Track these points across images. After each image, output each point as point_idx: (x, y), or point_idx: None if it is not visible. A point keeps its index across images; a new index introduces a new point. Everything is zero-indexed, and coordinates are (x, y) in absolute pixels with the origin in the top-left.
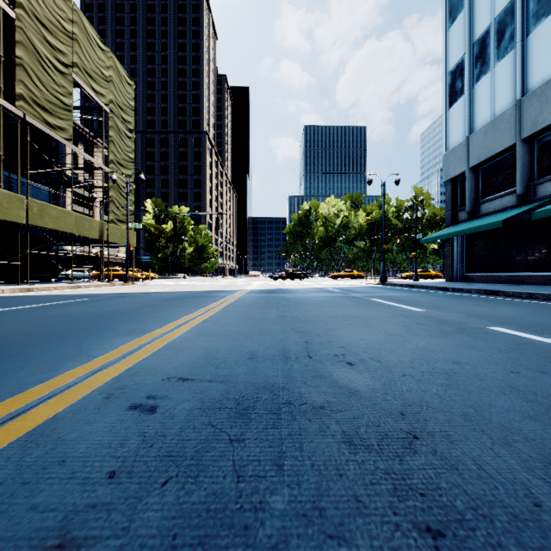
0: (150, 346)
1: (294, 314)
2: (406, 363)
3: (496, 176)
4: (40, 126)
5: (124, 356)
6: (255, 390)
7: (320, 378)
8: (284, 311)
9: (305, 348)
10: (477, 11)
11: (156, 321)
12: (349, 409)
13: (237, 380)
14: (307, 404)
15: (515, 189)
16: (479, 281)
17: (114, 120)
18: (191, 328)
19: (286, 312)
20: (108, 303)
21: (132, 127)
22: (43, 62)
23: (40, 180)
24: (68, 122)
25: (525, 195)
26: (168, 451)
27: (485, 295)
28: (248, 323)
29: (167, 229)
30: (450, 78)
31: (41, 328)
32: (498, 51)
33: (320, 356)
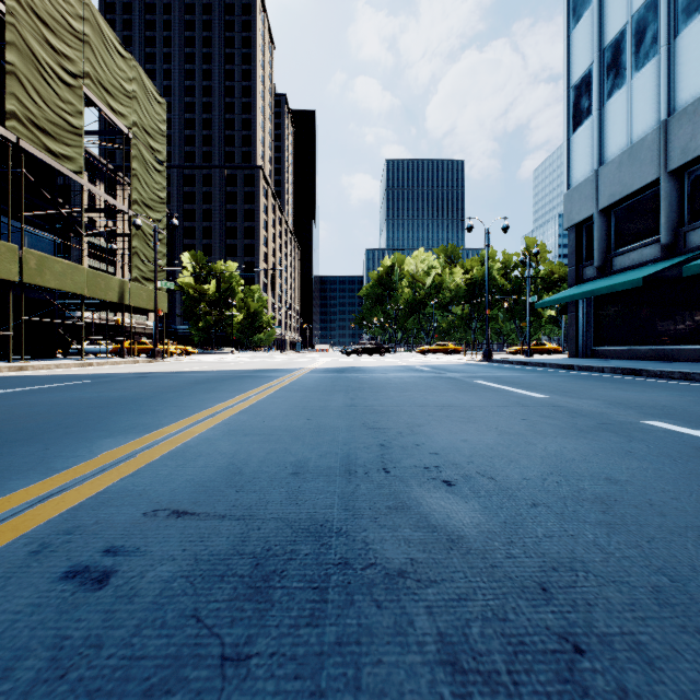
0: (148, 452)
1: (369, 402)
2: (535, 482)
3: (633, 221)
4: (39, 153)
5: (102, 470)
6: (291, 535)
7: (401, 510)
8: (355, 397)
9: (379, 455)
10: (609, 7)
11: (173, 412)
12: (449, 577)
13: (265, 514)
14: (377, 566)
15: (659, 238)
16: (612, 357)
17: (138, 148)
18: (219, 423)
19: (357, 399)
20: (118, 386)
21: (162, 158)
22: (43, 70)
23: (42, 225)
24: (77, 150)
25: (672, 244)
26: (89, 691)
27: (623, 375)
28: (302, 415)
29: (210, 290)
30: (574, 95)
31: (5, 423)
32: (636, 58)
33: (402, 470)
